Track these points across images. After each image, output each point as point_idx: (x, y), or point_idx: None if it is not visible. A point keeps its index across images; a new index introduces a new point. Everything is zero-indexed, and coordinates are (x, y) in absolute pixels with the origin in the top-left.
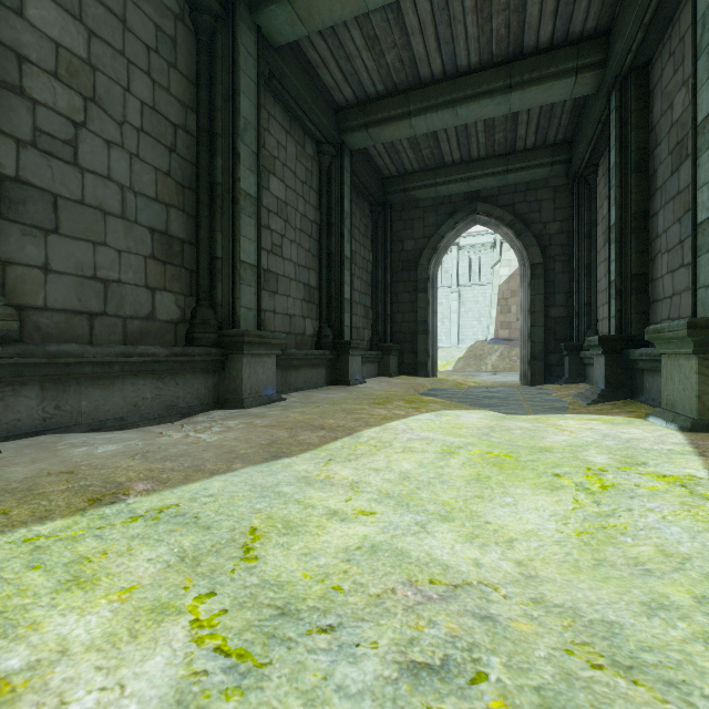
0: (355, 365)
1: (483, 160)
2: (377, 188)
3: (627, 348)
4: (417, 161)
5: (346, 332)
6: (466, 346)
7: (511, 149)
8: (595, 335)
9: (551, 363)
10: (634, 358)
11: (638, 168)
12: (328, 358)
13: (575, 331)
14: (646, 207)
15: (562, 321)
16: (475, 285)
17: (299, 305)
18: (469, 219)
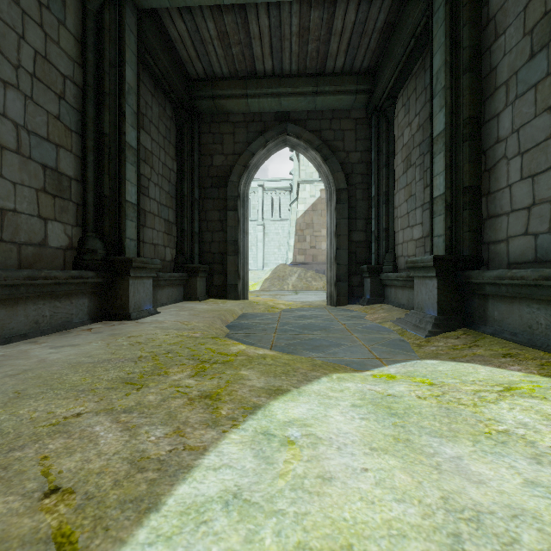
0: (141, 290)
1: (294, 76)
2: (180, 86)
3: (460, 270)
4: (226, 61)
5: (129, 247)
6: (270, 268)
7: (321, 68)
8: (394, 258)
9: (353, 285)
10: (481, 281)
11: (472, 68)
12: (92, 282)
13: (375, 254)
14: (479, 112)
15: (362, 245)
16: (276, 220)
17: (30, 196)
18: (279, 139)
